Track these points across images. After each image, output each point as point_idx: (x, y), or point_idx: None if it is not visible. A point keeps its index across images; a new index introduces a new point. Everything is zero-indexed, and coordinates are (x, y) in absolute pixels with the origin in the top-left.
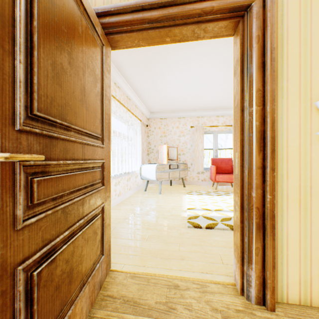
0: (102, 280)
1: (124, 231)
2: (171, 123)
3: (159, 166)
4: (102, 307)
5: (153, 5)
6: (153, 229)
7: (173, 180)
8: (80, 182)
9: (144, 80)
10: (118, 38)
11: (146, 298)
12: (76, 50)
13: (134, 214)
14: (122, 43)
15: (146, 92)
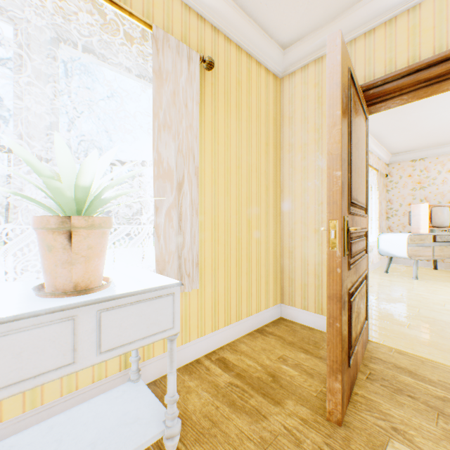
0: (365, 344)
1: (370, 311)
2: (434, 166)
3: (412, 237)
4: (372, 362)
5: (432, 64)
6: (415, 318)
7: (438, 261)
8: (359, 247)
9: (388, 115)
10: (381, 105)
11: (423, 373)
12: (358, 143)
13: (377, 297)
14: (384, 107)
15: (389, 129)
